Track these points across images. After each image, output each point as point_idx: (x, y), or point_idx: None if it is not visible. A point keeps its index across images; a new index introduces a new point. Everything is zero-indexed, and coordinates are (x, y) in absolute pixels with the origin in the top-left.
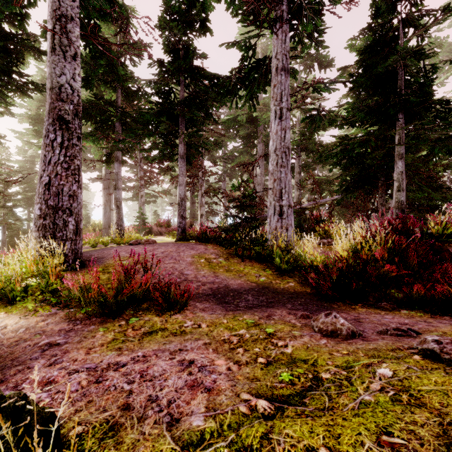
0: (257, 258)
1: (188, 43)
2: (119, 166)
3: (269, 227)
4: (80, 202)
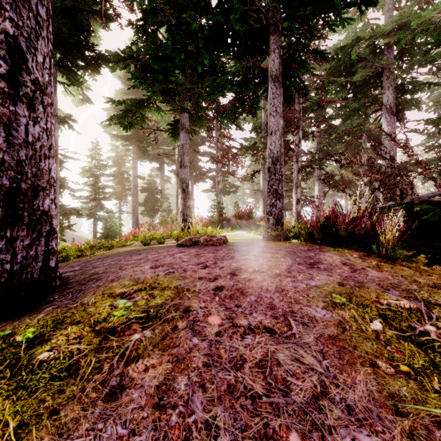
0: None
1: None
2: (184, 136)
3: None
4: (29, 142)
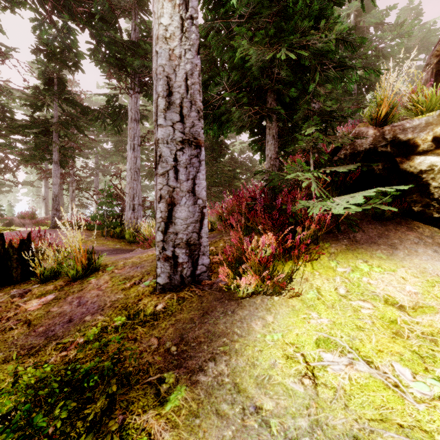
0: (117, 237)
1: (62, 77)
2: None
3: (126, 217)
4: None
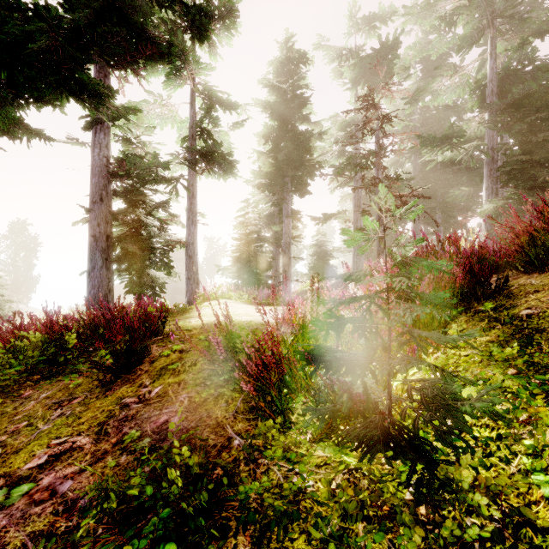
0: None
1: None
2: None
3: None
4: None
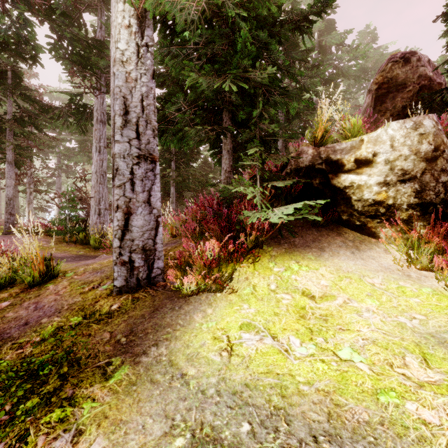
0: (81, 243)
1: (17, 70)
2: None
3: (91, 222)
4: None
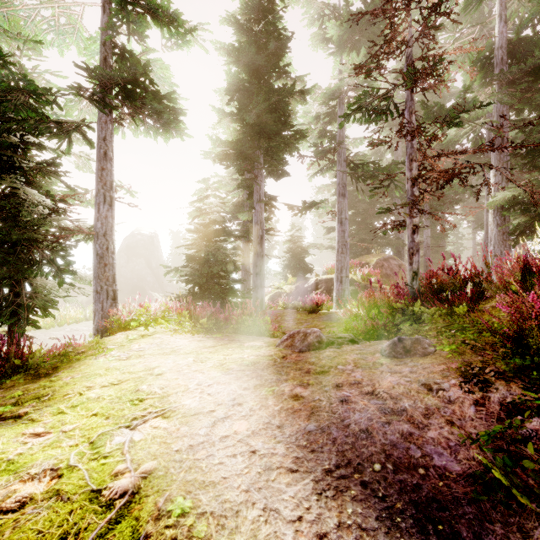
0: None
1: None
2: None
3: None
4: None
